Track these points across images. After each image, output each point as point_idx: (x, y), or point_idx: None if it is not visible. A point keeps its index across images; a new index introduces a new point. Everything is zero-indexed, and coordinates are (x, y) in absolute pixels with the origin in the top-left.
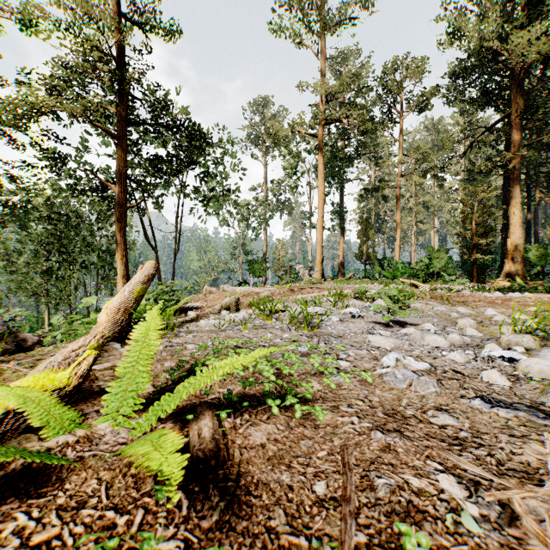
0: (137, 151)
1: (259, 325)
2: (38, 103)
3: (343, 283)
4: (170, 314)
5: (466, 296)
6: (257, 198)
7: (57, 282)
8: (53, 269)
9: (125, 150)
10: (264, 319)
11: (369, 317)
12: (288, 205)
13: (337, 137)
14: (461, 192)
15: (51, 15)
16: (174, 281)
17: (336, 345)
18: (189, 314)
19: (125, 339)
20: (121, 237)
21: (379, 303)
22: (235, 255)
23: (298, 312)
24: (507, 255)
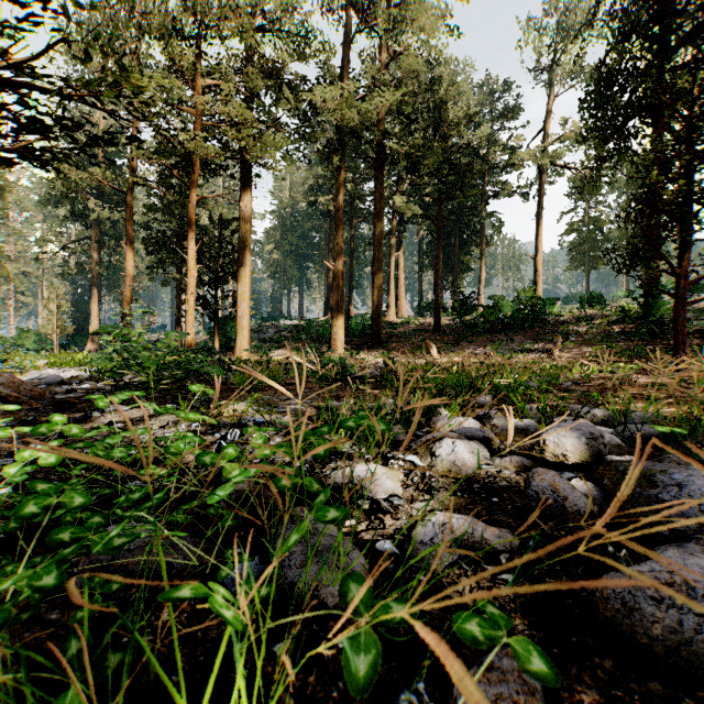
0: None
1: None
2: None
3: None
4: None
5: None
6: None
7: None
8: None
9: None
10: None
11: None
12: None
13: None
14: None
15: None
16: None
17: None
18: None
19: None
20: None
21: None
22: None
23: None
24: (90, 337)
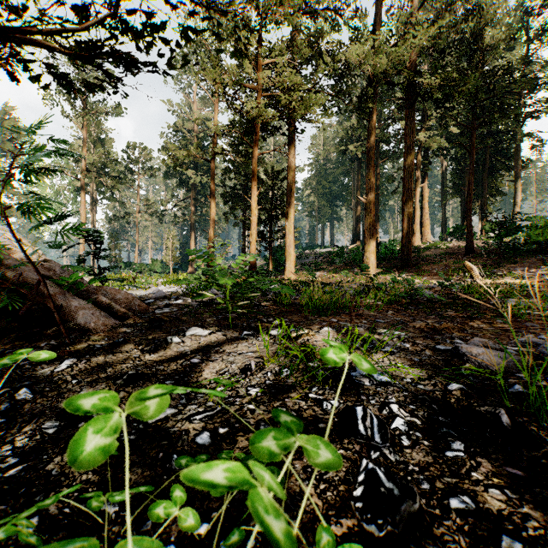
0: None
1: None
2: None
3: None
4: None
5: None
6: None
7: None
8: None
9: None
10: None
11: None
12: None
13: None
14: None
15: None
16: None
17: None
18: None
19: None
20: None
21: None
22: None
23: None
24: (190, 264)
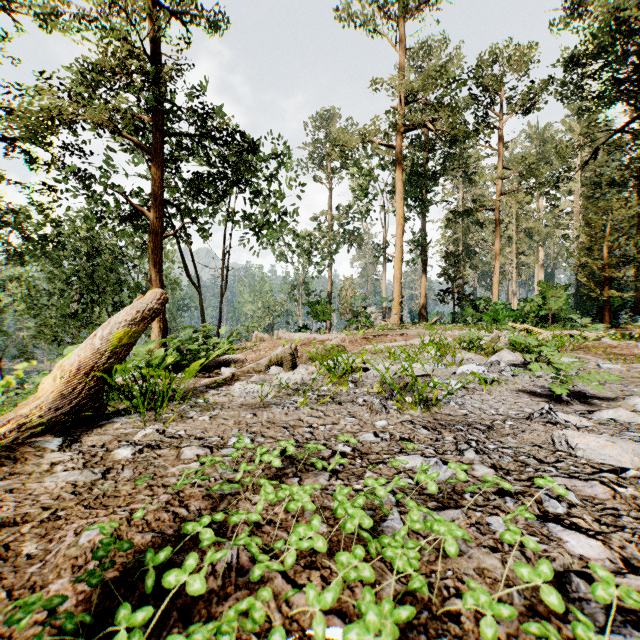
0: (175, 169)
1: (328, 394)
2: (55, 109)
3: (429, 328)
4: (199, 371)
5: (622, 347)
6: (320, 227)
7: (82, 327)
8: (79, 311)
9: (161, 167)
10: (334, 382)
11: (509, 382)
12: (357, 236)
13: (418, 149)
14: (575, 216)
15: (72, 4)
16: (205, 324)
17: (538, 479)
18: (222, 371)
19: (90, 423)
20: (156, 273)
21: (504, 357)
22: (294, 296)
23: (390, 372)
24: None
